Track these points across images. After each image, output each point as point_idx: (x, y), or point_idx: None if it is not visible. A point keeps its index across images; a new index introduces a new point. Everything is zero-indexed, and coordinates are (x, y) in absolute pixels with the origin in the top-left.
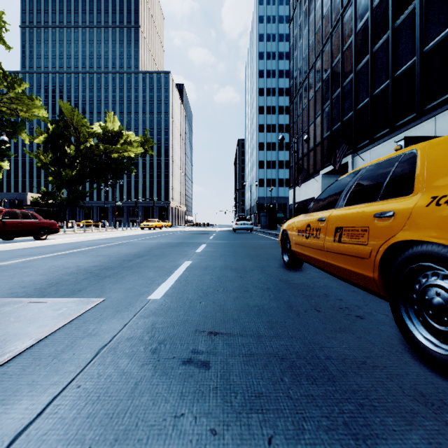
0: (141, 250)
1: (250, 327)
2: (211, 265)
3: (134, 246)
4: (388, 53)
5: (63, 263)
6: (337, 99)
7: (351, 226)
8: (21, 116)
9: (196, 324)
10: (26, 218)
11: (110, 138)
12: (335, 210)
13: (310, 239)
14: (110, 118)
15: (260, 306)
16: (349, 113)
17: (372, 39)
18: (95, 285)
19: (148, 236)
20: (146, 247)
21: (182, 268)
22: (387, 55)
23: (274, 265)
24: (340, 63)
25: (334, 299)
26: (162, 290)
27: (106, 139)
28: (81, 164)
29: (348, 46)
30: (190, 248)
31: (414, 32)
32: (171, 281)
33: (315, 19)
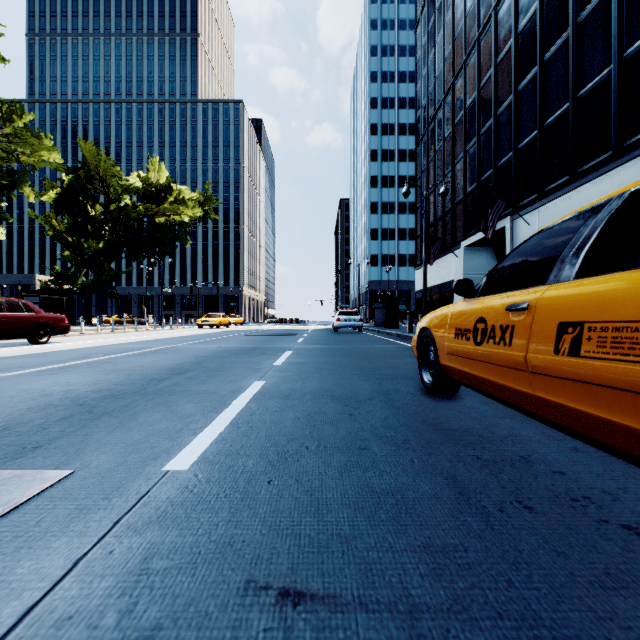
0: (186, 360)
1: (385, 569)
2: (298, 389)
3: (178, 353)
4: (567, 62)
5: (45, 385)
6: (487, 135)
7: (611, 319)
8: (23, 162)
9: (251, 557)
10: (15, 310)
11: (153, 194)
12: (552, 287)
13: (486, 347)
14: (154, 166)
15: (398, 492)
16: (506, 154)
17: (542, 43)
18: (73, 435)
19: (205, 337)
20: (197, 356)
21: (246, 395)
22: (566, 65)
23: (407, 389)
24: (492, 81)
25: (549, 473)
26: (198, 448)
27: (148, 196)
28: (111, 233)
29: (505, 55)
30: (267, 357)
31: (609, 28)
32: (221, 425)
33: (454, 18)
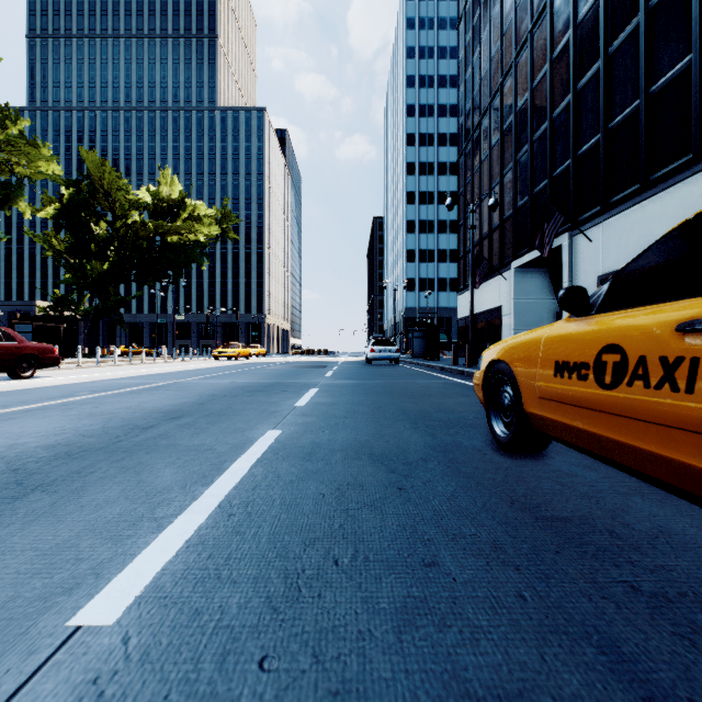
0: (188, 400)
1: None
2: (324, 443)
3: (181, 391)
4: (636, 53)
5: None
6: (541, 141)
7: None
8: (18, 174)
9: None
10: None
11: (165, 210)
12: None
13: (628, 392)
14: (166, 179)
15: (521, 699)
16: (564, 162)
17: (607, 32)
18: None
19: (219, 371)
20: (203, 394)
21: (252, 453)
22: (635, 57)
23: (471, 443)
24: (547, 79)
25: None
26: (152, 563)
27: (159, 212)
28: (117, 253)
29: (563, 49)
30: (287, 395)
31: (689, 11)
32: (204, 510)
33: (502, 10)
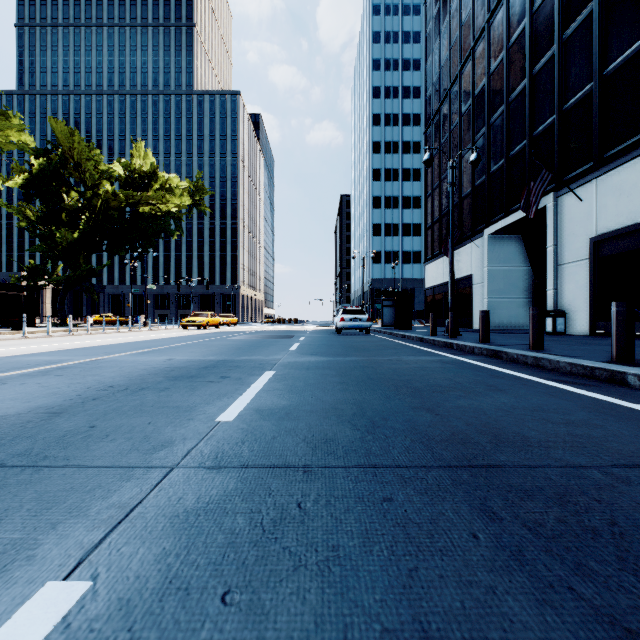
0: (47, 402)
1: None
2: None
3: (75, 377)
4: None
5: None
6: (518, 100)
7: None
8: None
9: None
10: None
11: (136, 181)
12: None
13: None
14: (139, 152)
15: None
16: (546, 119)
17: None
18: None
19: (172, 342)
20: (97, 384)
21: None
22: None
23: None
24: (527, 33)
25: None
26: None
27: (131, 183)
28: (88, 223)
29: None
30: (221, 388)
31: None
32: None
33: None
